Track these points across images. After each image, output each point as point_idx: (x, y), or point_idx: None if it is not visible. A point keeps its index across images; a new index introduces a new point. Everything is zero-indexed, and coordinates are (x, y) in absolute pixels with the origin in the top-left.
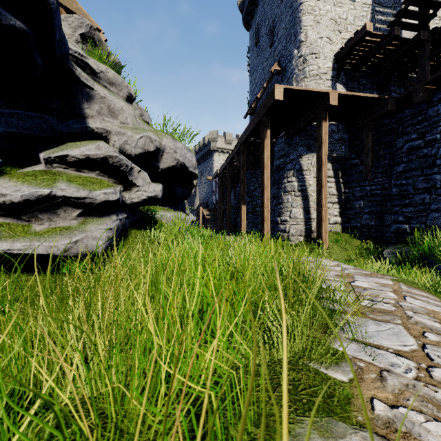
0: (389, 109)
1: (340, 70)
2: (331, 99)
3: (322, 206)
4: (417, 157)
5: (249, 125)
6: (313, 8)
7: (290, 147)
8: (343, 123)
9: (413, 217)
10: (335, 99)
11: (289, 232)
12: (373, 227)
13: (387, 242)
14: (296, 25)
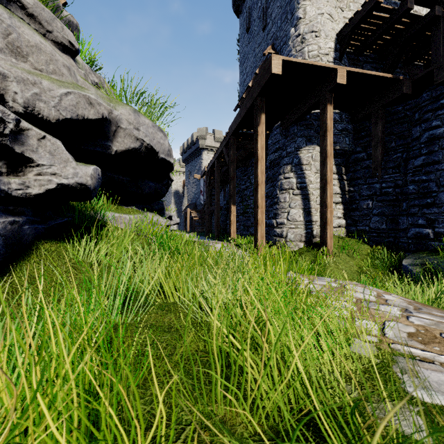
0: (404, 92)
1: (343, 51)
2: (339, 76)
3: (327, 206)
4: (440, 148)
5: (239, 112)
6: None
7: (287, 139)
8: (346, 112)
9: (438, 219)
10: (344, 77)
11: (286, 237)
12: (385, 231)
13: (403, 250)
14: (293, 1)
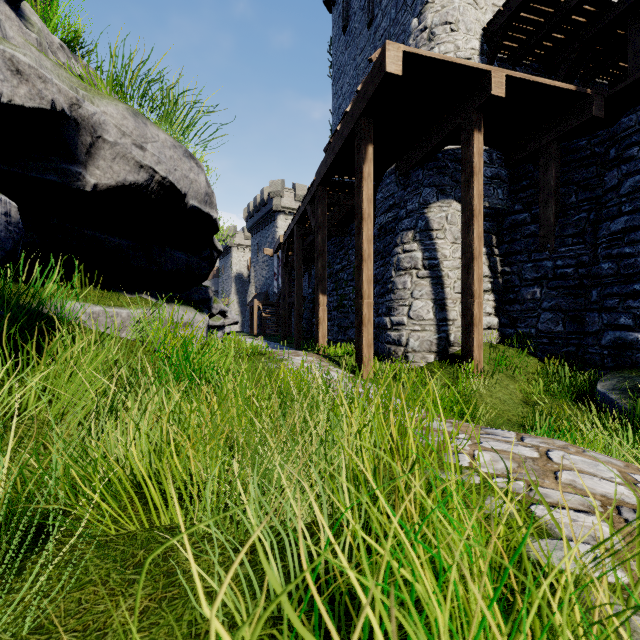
0: (594, 114)
1: (493, 55)
2: (494, 84)
3: (474, 295)
4: None
5: (332, 145)
6: None
7: (406, 190)
8: (499, 150)
9: None
10: (502, 85)
11: (407, 345)
12: (562, 336)
13: (593, 365)
14: None
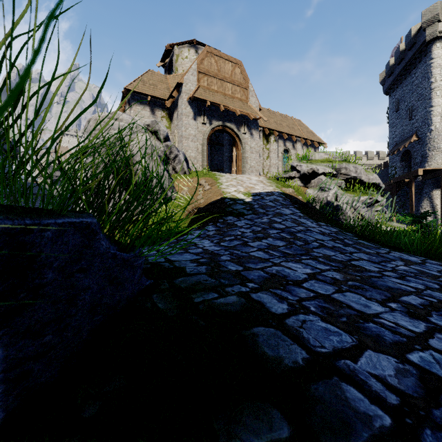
0: None
1: None
2: None
3: None
4: None
5: (400, 177)
6: (440, 113)
7: (425, 185)
8: None
9: None
10: None
11: None
12: None
13: None
14: (429, 120)
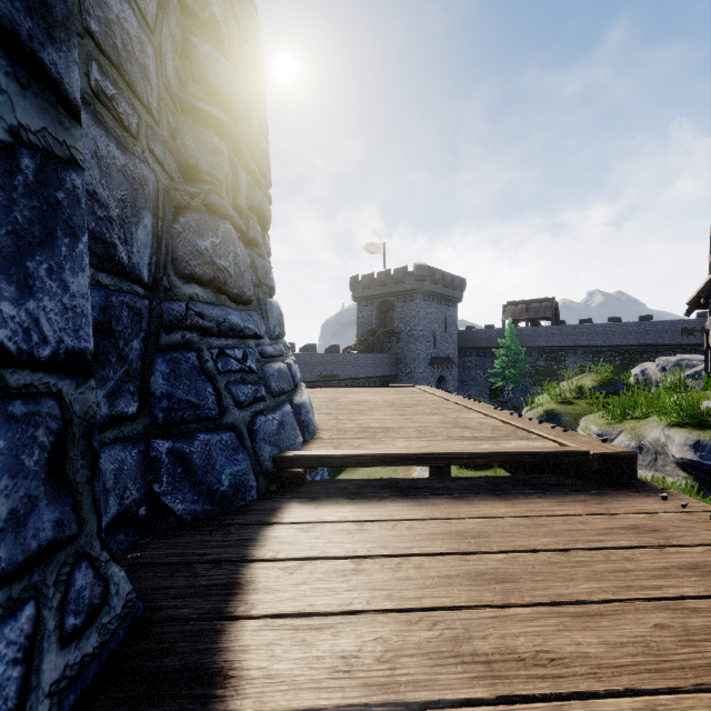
0: None
1: None
2: None
3: None
4: None
5: None
6: None
7: None
8: None
9: None
10: None
11: None
12: None
13: None
14: None
